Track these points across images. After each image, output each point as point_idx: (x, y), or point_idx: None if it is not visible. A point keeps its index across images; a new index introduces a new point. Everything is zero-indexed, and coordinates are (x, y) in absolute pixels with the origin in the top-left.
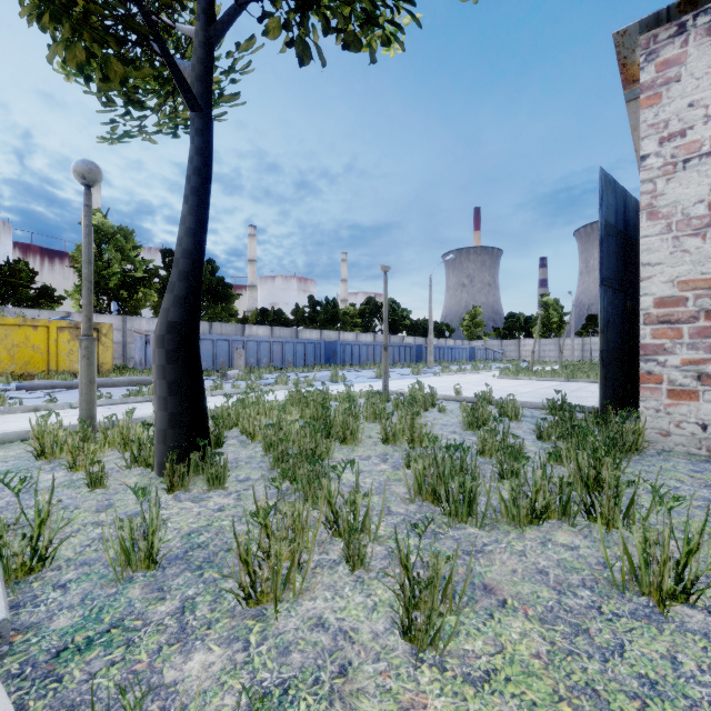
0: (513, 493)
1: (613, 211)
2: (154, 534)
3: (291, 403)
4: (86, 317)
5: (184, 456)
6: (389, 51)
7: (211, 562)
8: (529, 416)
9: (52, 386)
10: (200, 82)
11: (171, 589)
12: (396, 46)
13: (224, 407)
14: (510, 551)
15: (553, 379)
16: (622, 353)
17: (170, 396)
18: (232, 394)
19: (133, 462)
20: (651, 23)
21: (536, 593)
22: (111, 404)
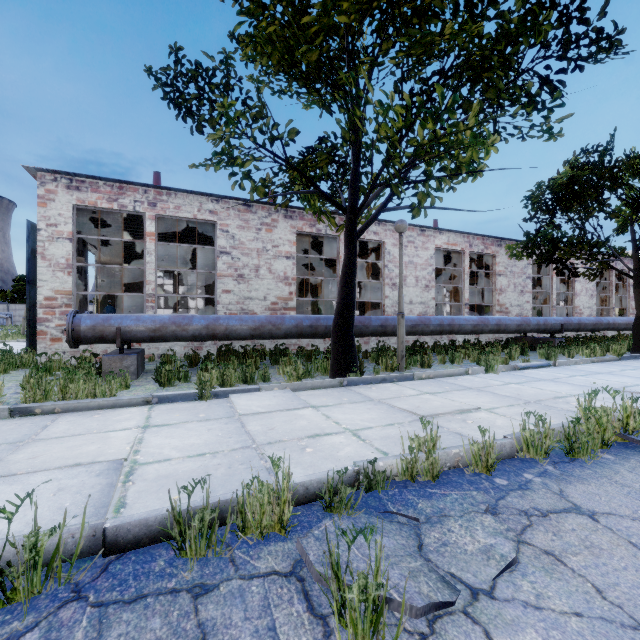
0: None
1: None
2: None
3: None
4: None
5: None
6: None
7: None
8: None
9: None
10: None
11: None
12: None
13: None
14: None
15: None
16: None
17: None
18: None
19: None
20: (42, 170)
21: None
22: None
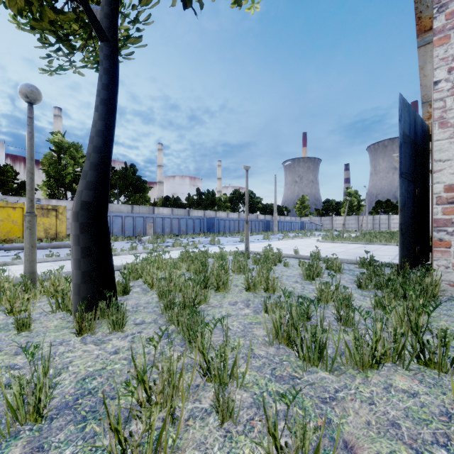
0: (356, 342)
1: (408, 125)
2: (41, 391)
3: (182, 260)
4: (28, 199)
5: (94, 304)
6: (250, 9)
7: (96, 412)
8: (347, 269)
9: (23, 247)
10: (107, 19)
11: (51, 447)
12: (255, 5)
13: (133, 263)
14: (360, 398)
15: (357, 242)
16: (413, 225)
17: (83, 258)
18: (143, 253)
19: (58, 308)
20: None
21: (395, 453)
22: (59, 260)
